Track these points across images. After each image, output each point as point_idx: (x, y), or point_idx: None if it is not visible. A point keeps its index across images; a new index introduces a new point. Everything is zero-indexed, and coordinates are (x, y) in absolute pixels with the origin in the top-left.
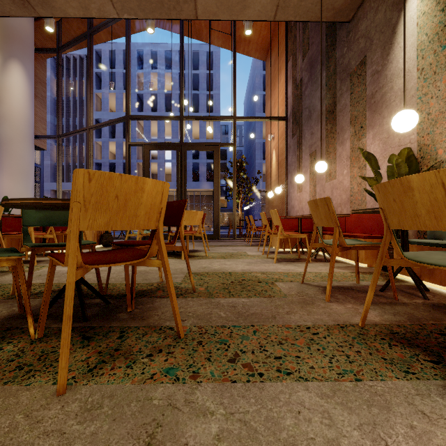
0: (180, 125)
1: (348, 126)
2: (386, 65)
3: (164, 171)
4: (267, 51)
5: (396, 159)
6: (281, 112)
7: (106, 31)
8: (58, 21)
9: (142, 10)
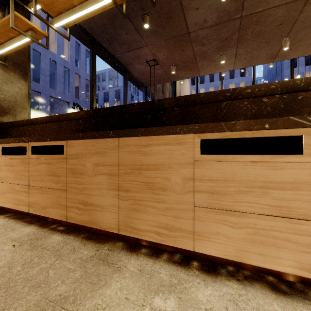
0: None
1: None
2: None
3: None
4: None
5: None
6: None
7: None
8: None
9: None
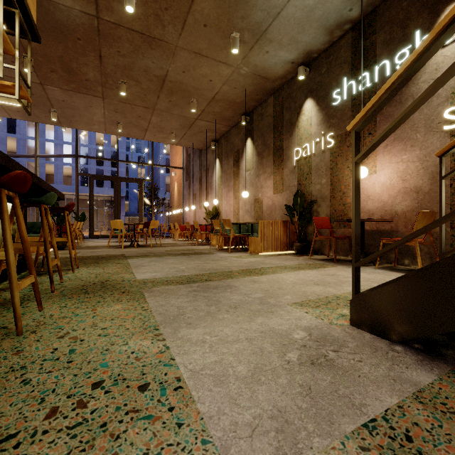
0: (117, 165)
1: (205, 190)
2: (213, 176)
3: (62, 174)
4: None
5: (209, 210)
6: (180, 162)
7: None
8: None
9: (119, 134)
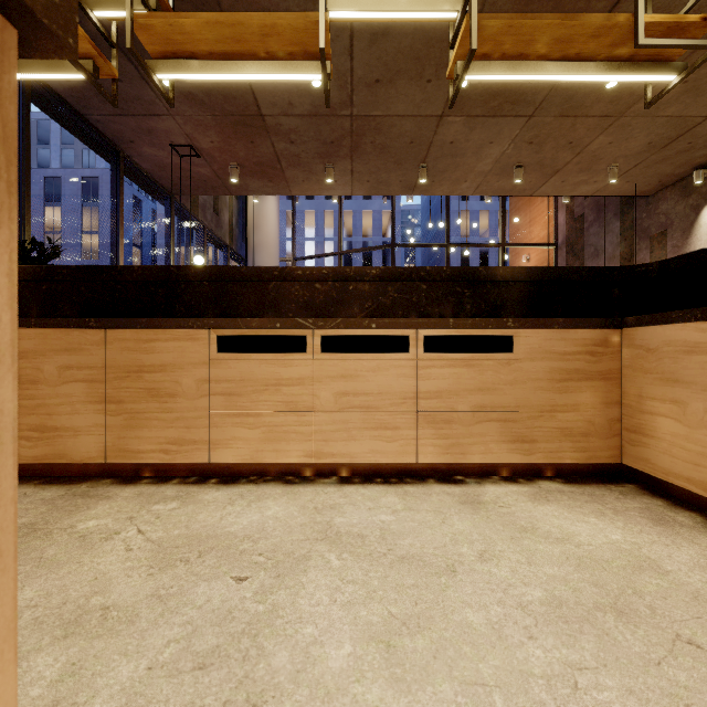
0: (447, 253)
1: None
2: (685, 245)
3: None
4: None
5: None
6: (544, 235)
7: None
8: None
9: (493, 193)
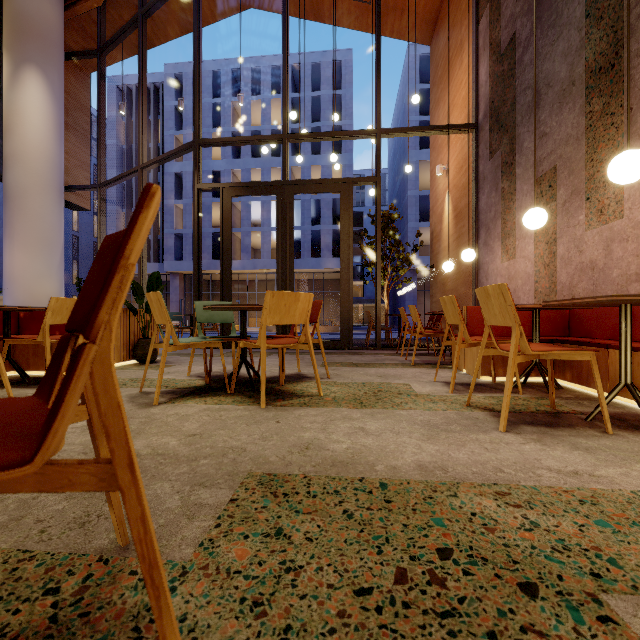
0: (283, 150)
1: None
2: None
3: (269, 244)
4: (433, 26)
5: None
6: (462, 120)
7: (174, 21)
8: (99, 8)
9: None
